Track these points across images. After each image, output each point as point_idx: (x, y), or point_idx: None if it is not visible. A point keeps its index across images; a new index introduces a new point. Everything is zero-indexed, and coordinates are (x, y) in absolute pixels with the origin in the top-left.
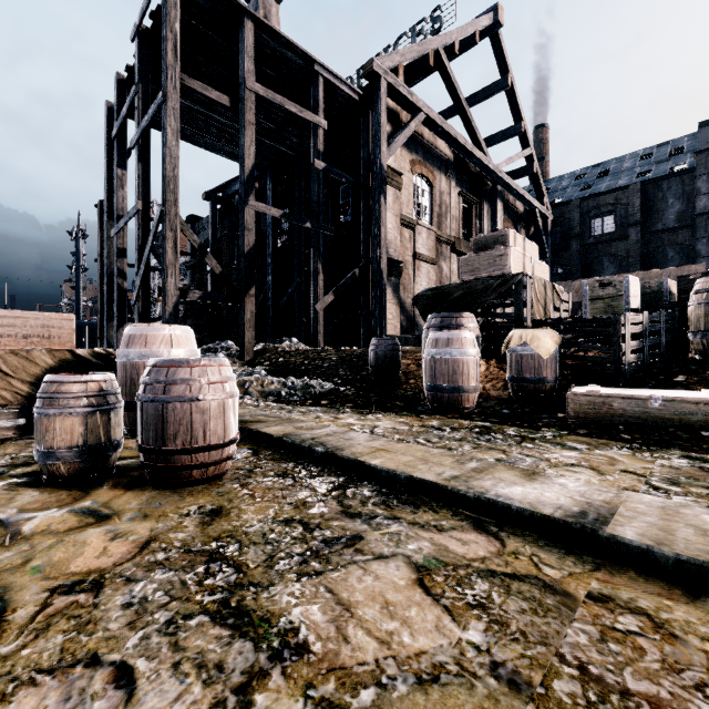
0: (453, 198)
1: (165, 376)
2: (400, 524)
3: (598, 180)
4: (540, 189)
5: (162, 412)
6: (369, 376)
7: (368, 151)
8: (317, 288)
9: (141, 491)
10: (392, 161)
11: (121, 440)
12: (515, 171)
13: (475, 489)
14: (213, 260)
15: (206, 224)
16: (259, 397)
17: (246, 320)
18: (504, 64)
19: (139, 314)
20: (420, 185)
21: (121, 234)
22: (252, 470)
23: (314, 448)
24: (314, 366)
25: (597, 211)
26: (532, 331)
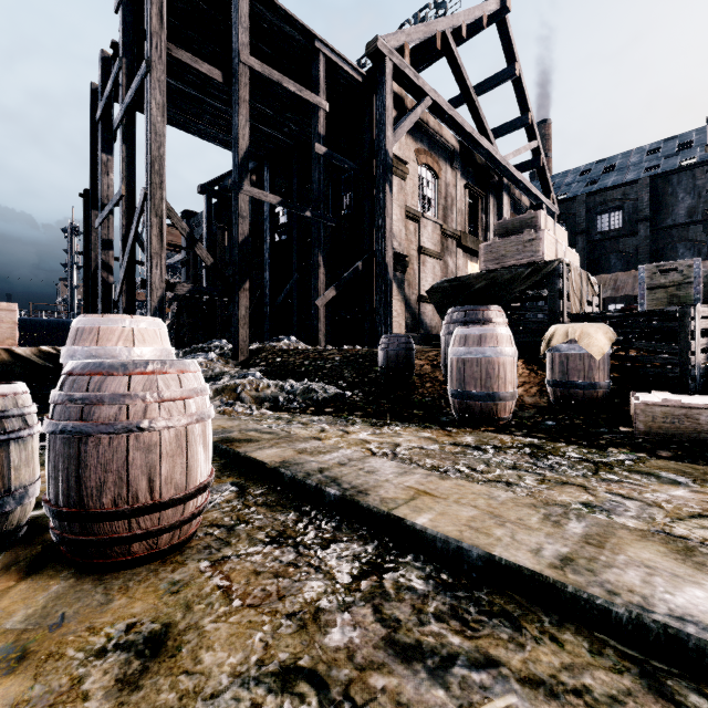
0: (459, 191)
1: (85, 389)
2: (506, 685)
3: (604, 175)
4: (546, 184)
5: (78, 450)
6: (378, 378)
7: (372, 136)
8: (317, 282)
9: (44, 580)
10: (397, 148)
11: (32, 485)
12: (521, 164)
13: (622, 595)
14: (203, 251)
15: (201, 219)
16: (253, 403)
17: (240, 317)
18: (511, 52)
19: (123, 309)
20: (425, 176)
21: (106, 224)
22: (232, 527)
23: (323, 488)
24: (315, 367)
25: (604, 206)
26: (580, 326)
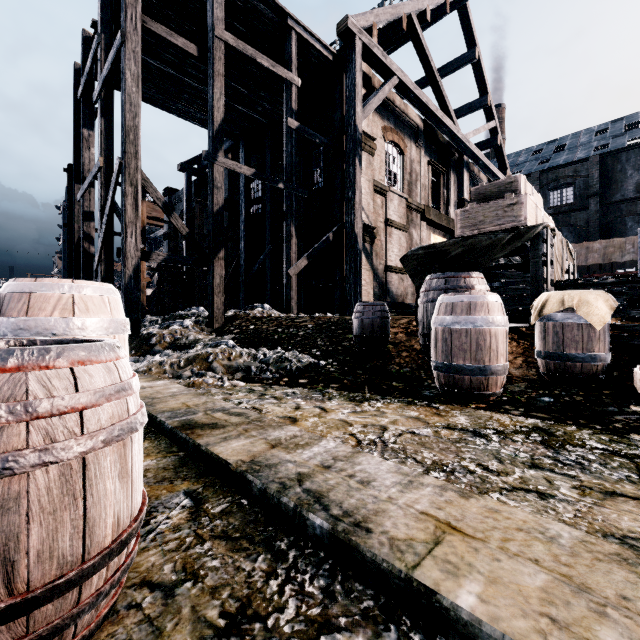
0: (423, 167)
1: None
2: None
3: (555, 154)
4: (503, 162)
5: None
6: (352, 346)
7: (342, 113)
8: (290, 252)
9: None
10: (365, 125)
11: None
12: (479, 143)
13: None
14: (179, 220)
15: (182, 196)
16: (225, 373)
17: (215, 285)
18: (471, 37)
19: (101, 278)
20: (391, 152)
21: (87, 196)
22: (172, 589)
23: (305, 513)
24: (288, 334)
25: (556, 183)
26: (578, 293)
